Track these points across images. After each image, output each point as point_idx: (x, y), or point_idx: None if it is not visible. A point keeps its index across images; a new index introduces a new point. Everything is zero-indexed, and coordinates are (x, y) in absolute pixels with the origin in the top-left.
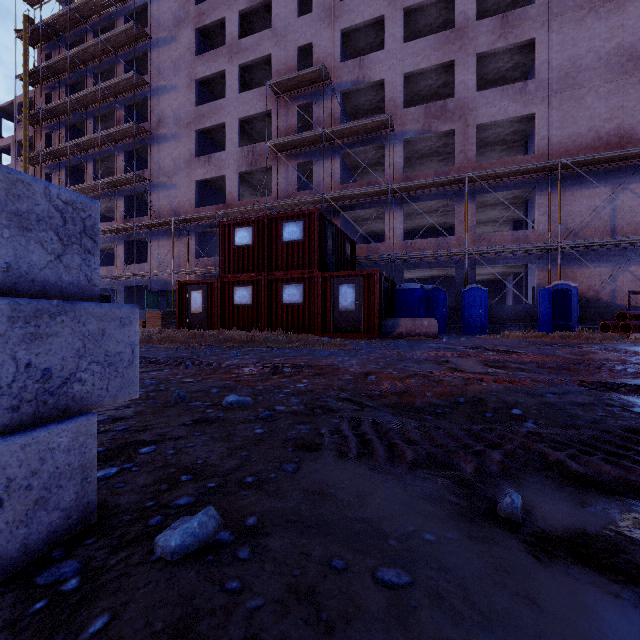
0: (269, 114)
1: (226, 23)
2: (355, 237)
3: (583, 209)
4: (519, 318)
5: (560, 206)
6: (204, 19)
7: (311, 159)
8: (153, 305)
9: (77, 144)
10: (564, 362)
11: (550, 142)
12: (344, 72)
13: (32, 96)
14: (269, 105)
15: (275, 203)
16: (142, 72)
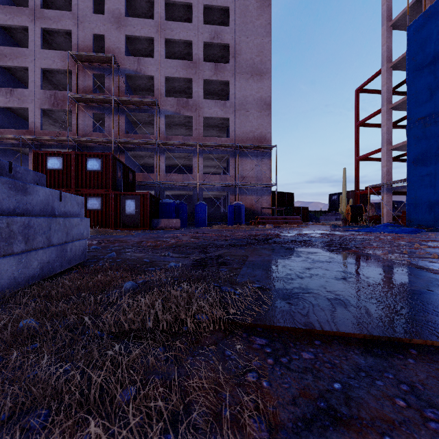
0: (69, 71)
1: None
2: (135, 166)
3: (248, 168)
4: (223, 219)
5: (238, 166)
6: None
7: (104, 112)
8: None
9: None
10: (218, 235)
11: (236, 134)
12: (128, 62)
13: None
14: (69, 66)
15: (75, 138)
16: None
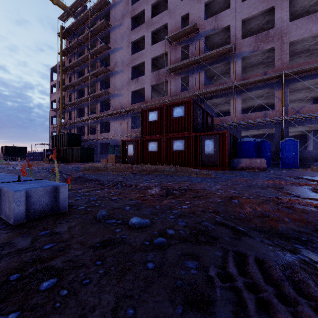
0: (166, 54)
1: (145, 11)
2: (212, 114)
3: None
4: None
5: None
6: (135, 12)
7: (188, 74)
8: (112, 152)
9: (81, 80)
10: None
11: None
12: (206, 25)
13: (64, 61)
14: (166, 49)
15: (169, 99)
16: (108, 43)
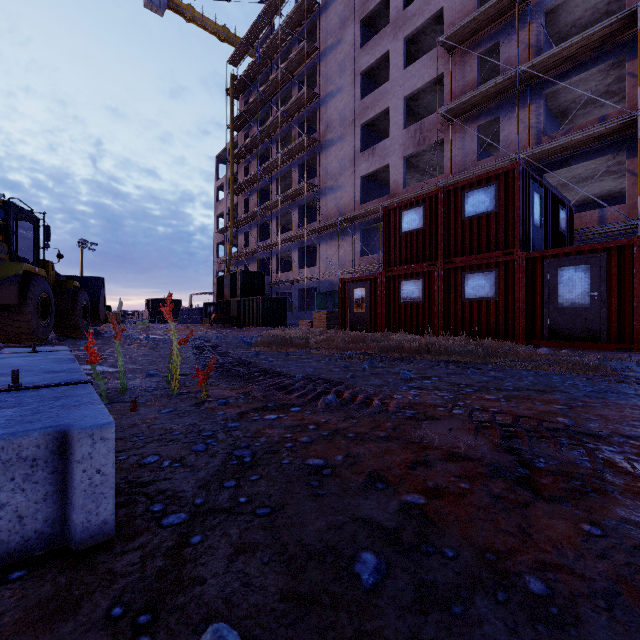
0: (440, 80)
1: None
2: None
3: None
4: None
5: None
6: (368, 6)
7: (497, 115)
8: (321, 306)
9: (264, 169)
10: None
11: None
12: None
13: (236, 139)
14: (440, 68)
15: (448, 180)
16: (313, 88)
